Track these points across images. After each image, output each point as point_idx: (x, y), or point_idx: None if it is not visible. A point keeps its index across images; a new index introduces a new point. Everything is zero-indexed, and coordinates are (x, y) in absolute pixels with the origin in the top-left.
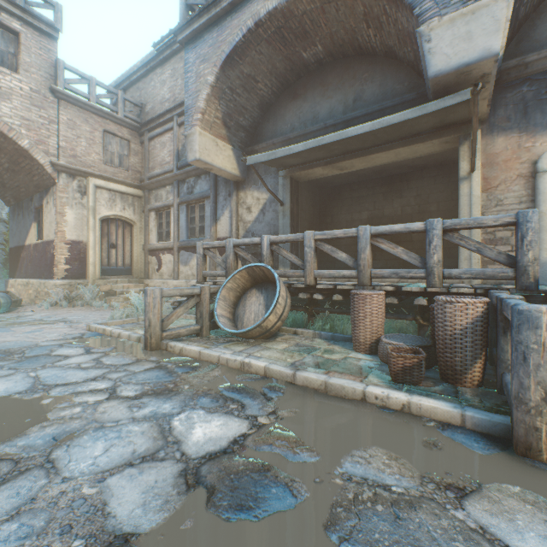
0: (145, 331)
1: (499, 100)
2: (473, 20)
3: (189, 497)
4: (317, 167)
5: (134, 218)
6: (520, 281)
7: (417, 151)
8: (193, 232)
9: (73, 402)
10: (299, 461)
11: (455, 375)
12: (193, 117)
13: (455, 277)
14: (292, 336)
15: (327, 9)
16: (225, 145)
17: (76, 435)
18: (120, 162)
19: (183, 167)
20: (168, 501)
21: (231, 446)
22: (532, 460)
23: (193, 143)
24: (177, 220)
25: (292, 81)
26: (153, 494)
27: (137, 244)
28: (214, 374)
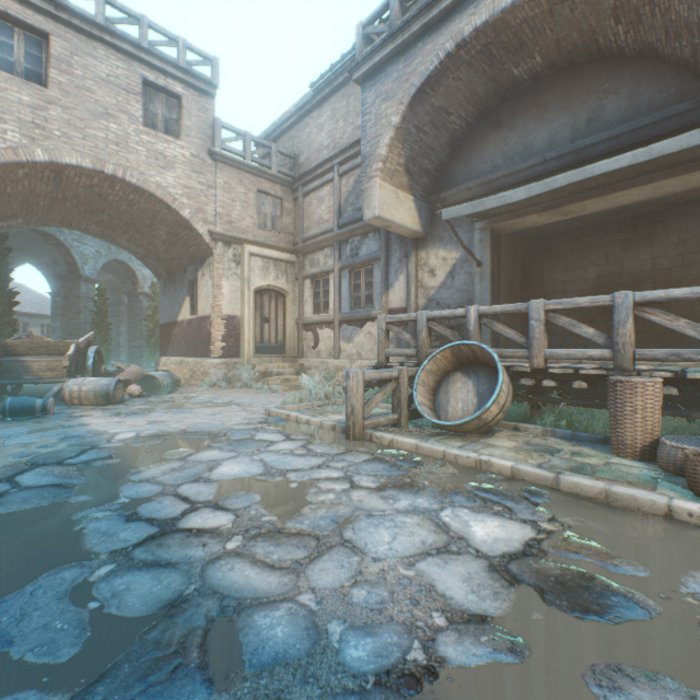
0: (346, 418)
1: None
2: None
3: (517, 591)
4: (531, 214)
5: (287, 287)
6: None
7: (690, 182)
8: (357, 302)
9: (320, 488)
10: (625, 574)
11: None
12: (372, 167)
13: None
14: (513, 432)
15: (557, 11)
16: (406, 196)
17: (352, 520)
18: (273, 225)
19: (345, 225)
20: (497, 592)
21: (527, 549)
22: None
23: (371, 198)
24: (338, 289)
25: (494, 107)
26: (475, 584)
27: (289, 318)
28: (448, 471)
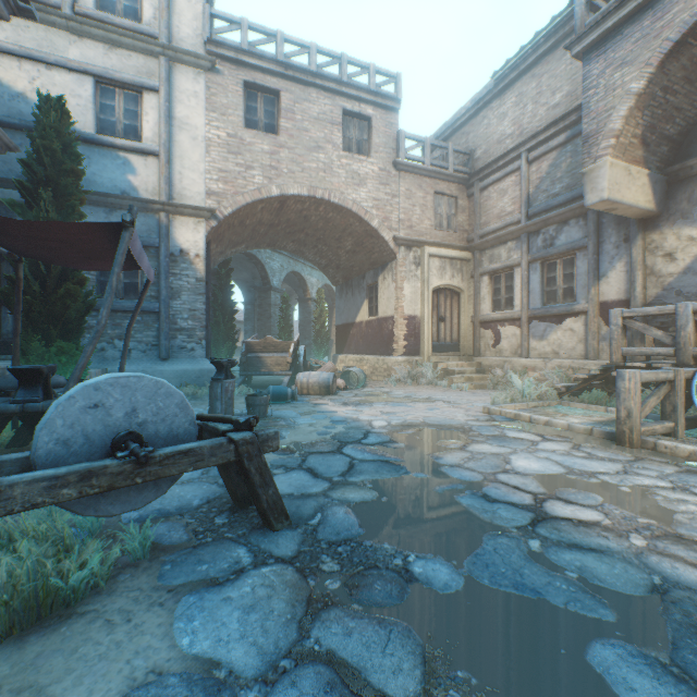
0: (617, 422)
1: None
2: None
3: None
4: None
5: (461, 285)
6: None
7: None
8: (551, 296)
9: (666, 497)
10: None
11: None
12: (598, 146)
13: None
14: None
15: None
16: (638, 172)
17: None
18: (447, 224)
19: (535, 214)
20: None
21: None
22: None
23: (597, 179)
24: (526, 283)
25: None
26: None
27: (464, 316)
28: None
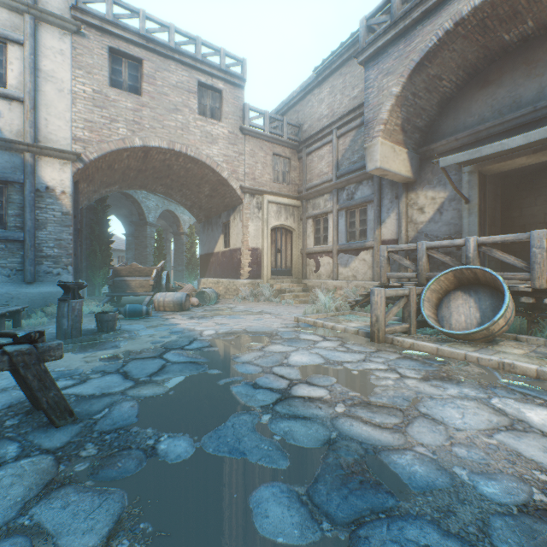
0: (371, 325)
1: None
2: None
3: None
4: (520, 156)
5: (293, 226)
6: None
7: None
8: (352, 235)
9: (378, 376)
10: None
11: None
12: (374, 129)
13: None
14: (515, 342)
15: None
16: (400, 150)
17: (419, 400)
18: (283, 179)
19: (342, 175)
20: None
21: None
22: None
23: (373, 153)
24: (336, 226)
25: (481, 68)
26: None
27: (295, 249)
28: (475, 370)
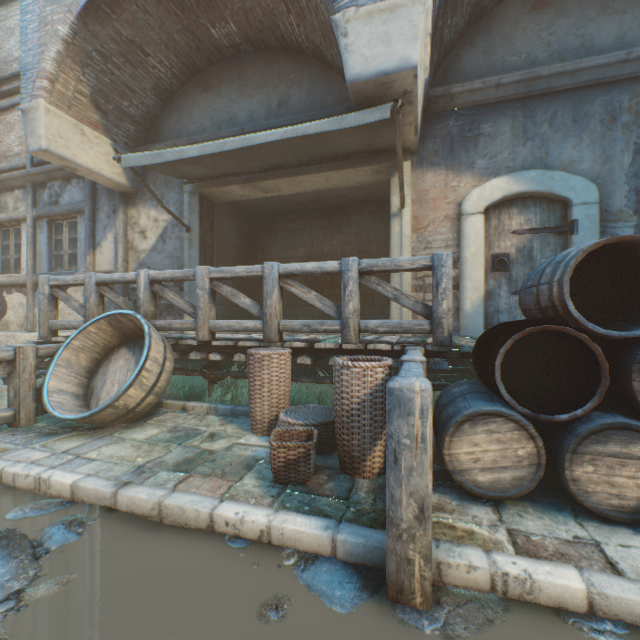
0: None
1: (429, 131)
2: (392, 20)
3: None
4: (234, 184)
5: None
6: (435, 335)
7: (350, 179)
8: (60, 261)
9: None
10: None
11: (354, 464)
12: (35, 83)
13: (373, 330)
14: (178, 414)
15: None
16: (99, 137)
17: None
18: None
19: (42, 163)
20: None
21: None
22: (404, 607)
23: (36, 123)
24: (32, 243)
25: (202, 66)
26: None
27: None
28: None
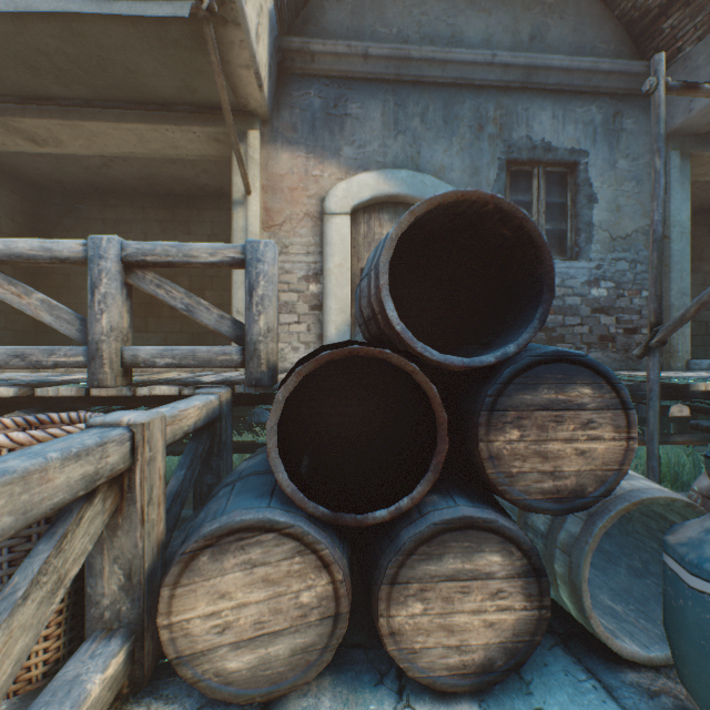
0: None
1: (285, 96)
2: None
3: None
4: None
5: None
6: (249, 370)
7: (178, 145)
8: None
9: None
10: None
11: None
12: None
13: (147, 363)
14: None
15: None
16: None
17: None
18: None
19: None
20: None
21: None
22: None
23: None
24: None
25: None
26: None
27: None
28: None
